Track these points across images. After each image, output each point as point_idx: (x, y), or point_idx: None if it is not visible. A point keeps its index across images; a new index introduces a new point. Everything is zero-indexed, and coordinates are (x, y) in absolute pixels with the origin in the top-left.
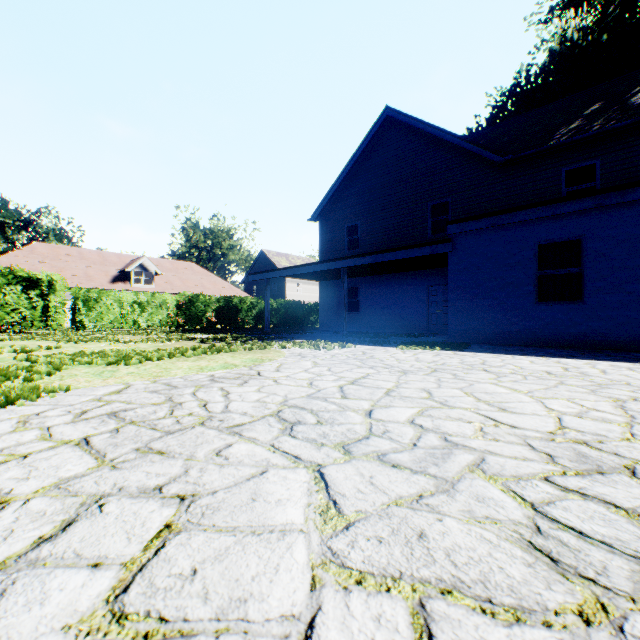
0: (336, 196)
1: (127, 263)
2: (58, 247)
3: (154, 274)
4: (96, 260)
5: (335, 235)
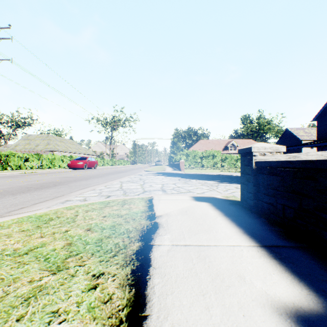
0: (326, 109)
1: (226, 143)
2: (206, 140)
3: (236, 146)
4: (216, 143)
5: (325, 127)
